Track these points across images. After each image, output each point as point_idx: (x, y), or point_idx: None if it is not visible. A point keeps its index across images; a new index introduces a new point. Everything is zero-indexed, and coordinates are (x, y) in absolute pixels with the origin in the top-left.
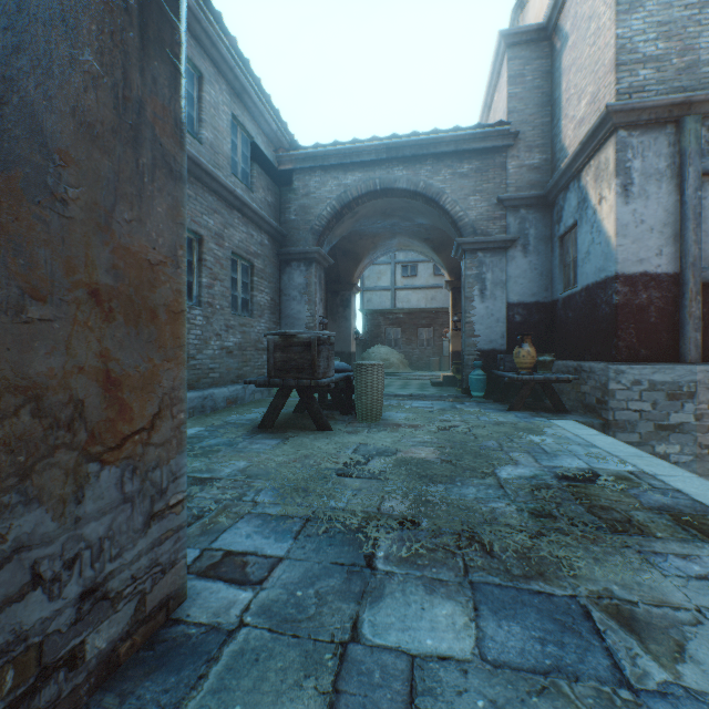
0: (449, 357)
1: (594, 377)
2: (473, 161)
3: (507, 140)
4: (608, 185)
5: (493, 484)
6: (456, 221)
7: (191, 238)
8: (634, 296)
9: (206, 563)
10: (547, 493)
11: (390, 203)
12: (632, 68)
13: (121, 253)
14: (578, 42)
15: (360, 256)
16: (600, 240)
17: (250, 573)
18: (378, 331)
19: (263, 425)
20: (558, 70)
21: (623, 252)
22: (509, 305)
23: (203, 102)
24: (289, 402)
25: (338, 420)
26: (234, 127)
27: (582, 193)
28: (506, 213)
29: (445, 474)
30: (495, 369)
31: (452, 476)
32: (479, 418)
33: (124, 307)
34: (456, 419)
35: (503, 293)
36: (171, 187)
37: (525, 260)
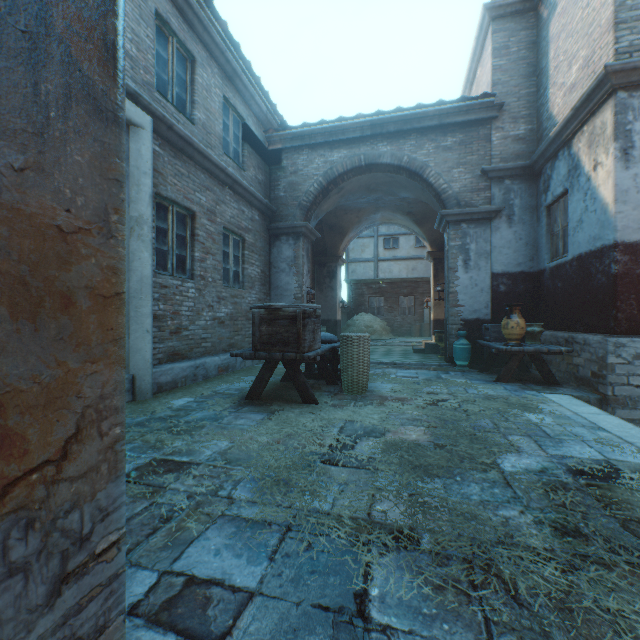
0: (429, 324)
1: (589, 349)
2: (457, 134)
3: (492, 111)
4: (605, 150)
5: (498, 480)
6: (440, 193)
7: (184, 214)
8: (635, 265)
9: (161, 597)
10: (566, 497)
11: (374, 178)
12: (632, 25)
13: (2, 214)
14: (569, 7)
15: (345, 230)
16: (596, 208)
17: (211, 619)
18: (362, 300)
19: (249, 397)
20: (545, 39)
21: (622, 219)
22: (493, 275)
23: (195, 84)
24: (278, 370)
25: (324, 391)
26: (226, 109)
27: (573, 160)
28: (490, 184)
29: (441, 465)
30: (479, 338)
31: (449, 468)
32: (466, 390)
33: (9, 293)
34: (444, 391)
35: (487, 263)
36: (98, 130)
37: (510, 231)
